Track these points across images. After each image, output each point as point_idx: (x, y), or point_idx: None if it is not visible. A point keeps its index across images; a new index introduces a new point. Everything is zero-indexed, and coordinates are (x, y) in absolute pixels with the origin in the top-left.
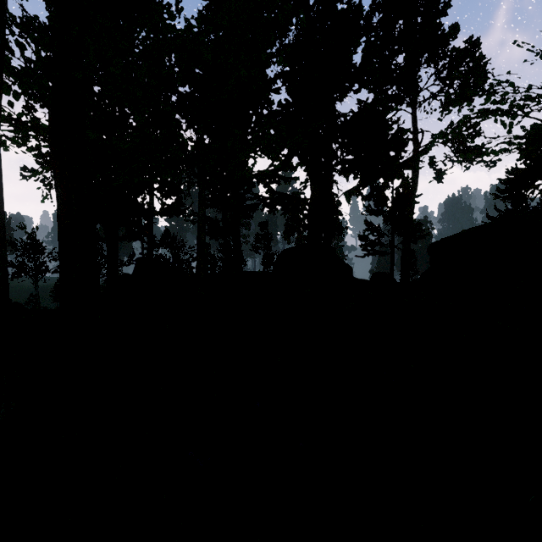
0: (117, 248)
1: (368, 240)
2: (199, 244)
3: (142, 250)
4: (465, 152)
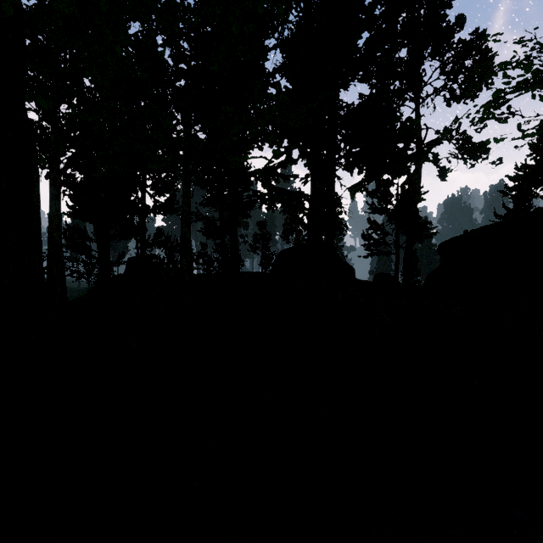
0: (109, 248)
1: (372, 239)
2: (183, 241)
3: (137, 250)
4: (470, 149)
